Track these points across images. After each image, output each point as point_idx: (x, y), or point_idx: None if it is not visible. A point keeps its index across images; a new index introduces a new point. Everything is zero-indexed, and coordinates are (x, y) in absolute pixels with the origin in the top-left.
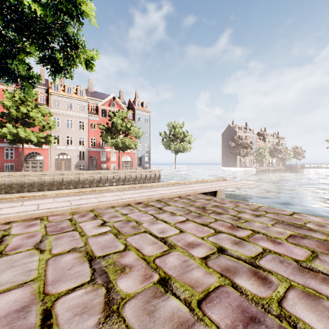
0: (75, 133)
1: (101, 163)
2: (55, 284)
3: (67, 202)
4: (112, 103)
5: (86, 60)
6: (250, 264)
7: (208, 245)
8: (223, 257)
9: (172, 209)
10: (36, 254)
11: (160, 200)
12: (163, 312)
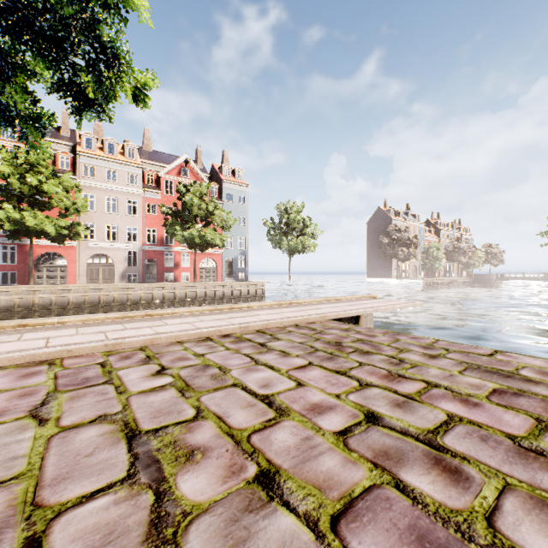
0: (121, 220)
1: (165, 271)
2: (57, 485)
3: (99, 335)
4: (183, 170)
5: (134, 89)
6: (426, 445)
7: (348, 409)
8: (376, 431)
9: (284, 346)
10: (31, 426)
11: (263, 330)
12: (264, 541)
